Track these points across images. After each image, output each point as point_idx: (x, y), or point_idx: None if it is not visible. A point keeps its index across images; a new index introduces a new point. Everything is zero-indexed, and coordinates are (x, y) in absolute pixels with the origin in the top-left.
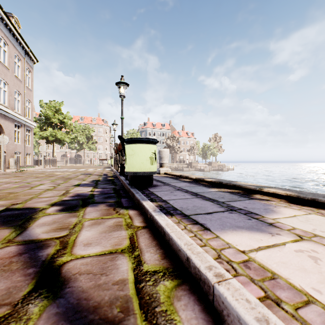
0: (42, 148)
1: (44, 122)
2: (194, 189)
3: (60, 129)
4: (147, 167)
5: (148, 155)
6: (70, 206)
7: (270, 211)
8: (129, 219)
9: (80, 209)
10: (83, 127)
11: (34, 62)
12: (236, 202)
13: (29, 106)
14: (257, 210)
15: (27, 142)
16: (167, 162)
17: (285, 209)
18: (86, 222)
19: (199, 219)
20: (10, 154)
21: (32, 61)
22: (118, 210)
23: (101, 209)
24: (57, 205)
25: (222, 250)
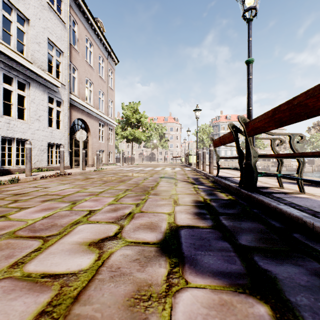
0: (121, 145)
1: (125, 122)
2: None
3: (137, 128)
4: None
5: None
6: None
7: None
8: None
9: None
10: (156, 126)
11: (116, 62)
12: None
13: (111, 106)
14: None
15: (110, 140)
16: None
17: None
18: None
19: None
20: (95, 152)
21: (114, 62)
22: None
23: None
24: None
25: None
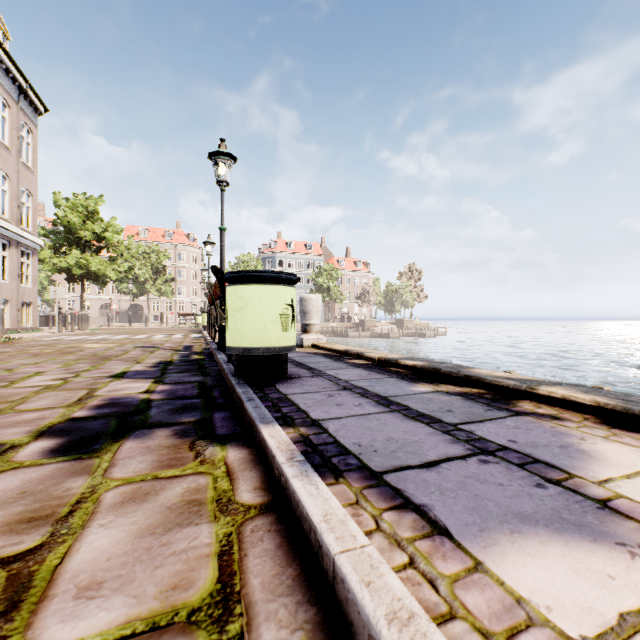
0: (55, 291)
1: (64, 237)
2: (380, 386)
3: (97, 253)
4: (273, 337)
5: (276, 309)
6: (84, 439)
7: (579, 454)
8: (226, 478)
9: (105, 448)
10: (146, 249)
11: (40, 111)
12: (485, 424)
13: (28, 203)
14: (545, 451)
15: (24, 279)
16: (318, 323)
17: (610, 448)
18: (108, 494)
19: (411, 488)
20: None
21: (34, 109)
22: (200, 449)
23: (160, 446)
24: (50, 436)
25: (511, 638)
